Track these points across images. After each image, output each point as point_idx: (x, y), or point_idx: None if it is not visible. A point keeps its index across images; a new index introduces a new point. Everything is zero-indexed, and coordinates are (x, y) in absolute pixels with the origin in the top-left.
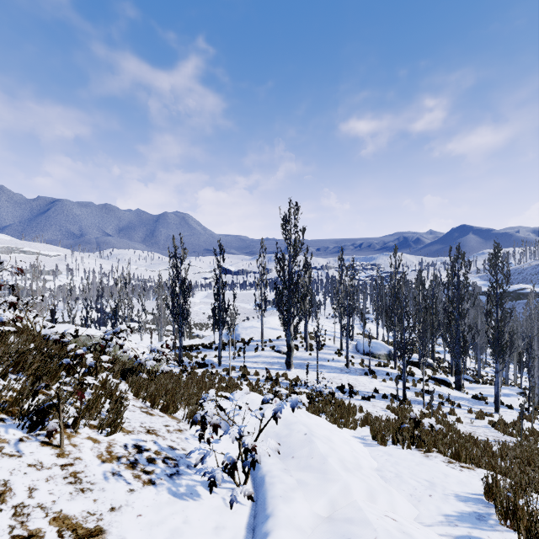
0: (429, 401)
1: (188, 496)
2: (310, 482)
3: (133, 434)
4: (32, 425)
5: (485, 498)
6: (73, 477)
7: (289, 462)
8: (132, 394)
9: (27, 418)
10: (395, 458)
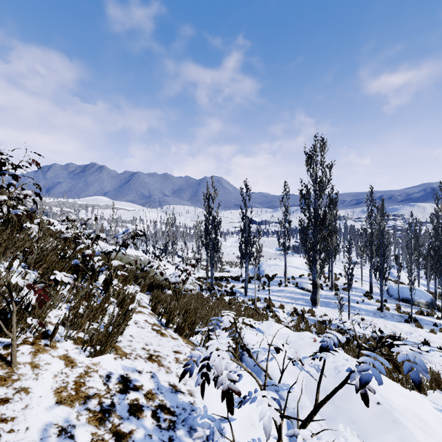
0: None
1: None
2: None
3: (128, 358)
4: None
5: None
6: None
7: None
8: (151, 309)
9: None
10: None
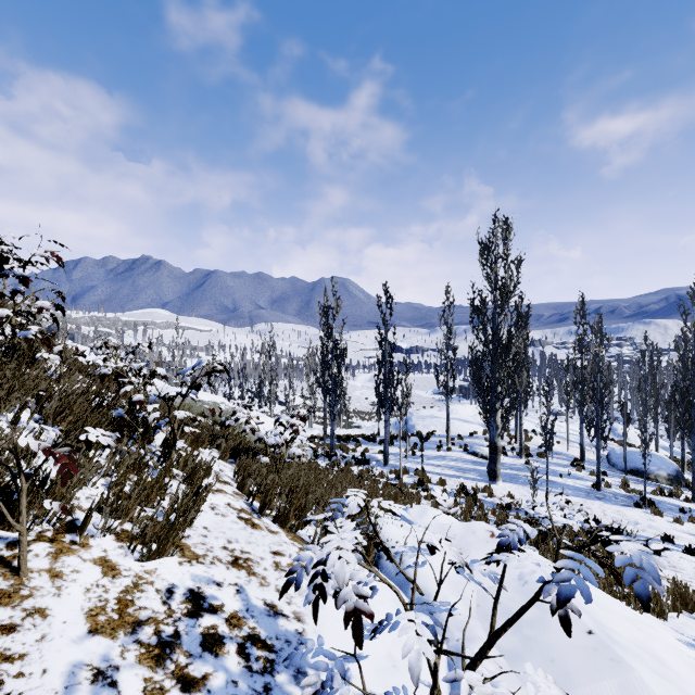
0: None
1: None
2: None
3: (201, 563)
4: None
5: None
6: None
7: None
8: (236, 486)
9: None
10: None
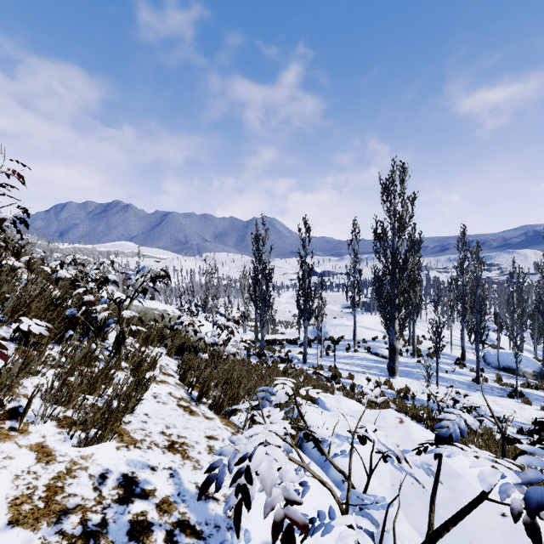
0: None
1: None
2: None
3: (138, 447)
4: None
5: None
6: None
7: None
8: (178, 378)
9: None
10: None
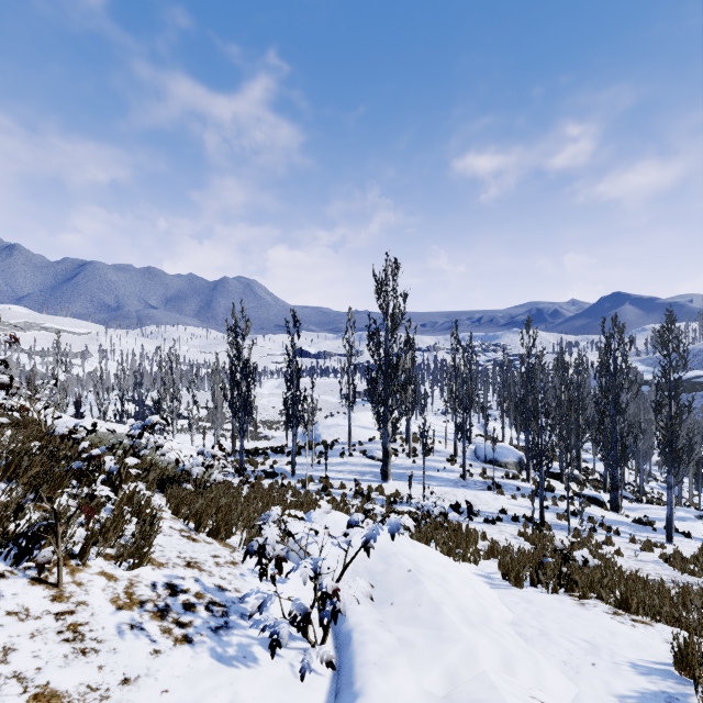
0: (575, 526)
1: (239, 661)
2: (417, 641)
3: (166, 567)
4: (19, 555)
5: (675, 669)
6: (72, 632)
7: (386, 611)
8: (171, 512)
9: (14, 543)
10: (537, 607)
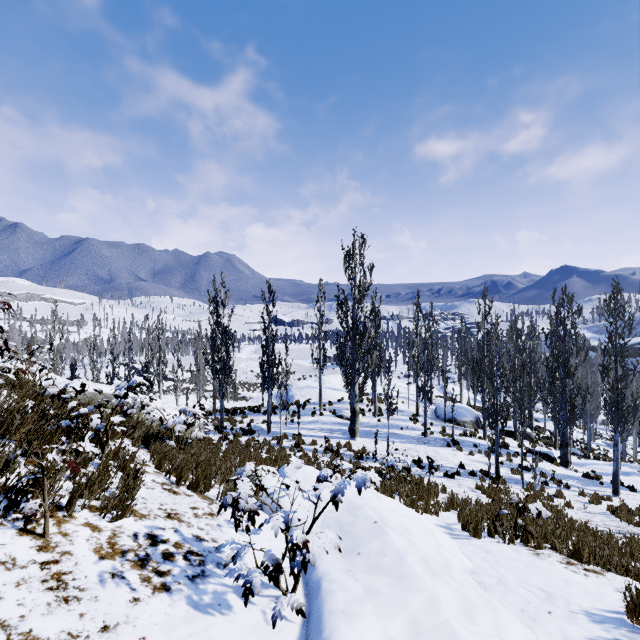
0: (528, 480)
1: (214, 608)
2: (382, 590)
3: (148, 519)
4: (8, 507)
5: (628, 618)
6: (56, 581)
7: (353, 561)
8: (154, 466)
9: (4, 496)
10: (495, 556)
